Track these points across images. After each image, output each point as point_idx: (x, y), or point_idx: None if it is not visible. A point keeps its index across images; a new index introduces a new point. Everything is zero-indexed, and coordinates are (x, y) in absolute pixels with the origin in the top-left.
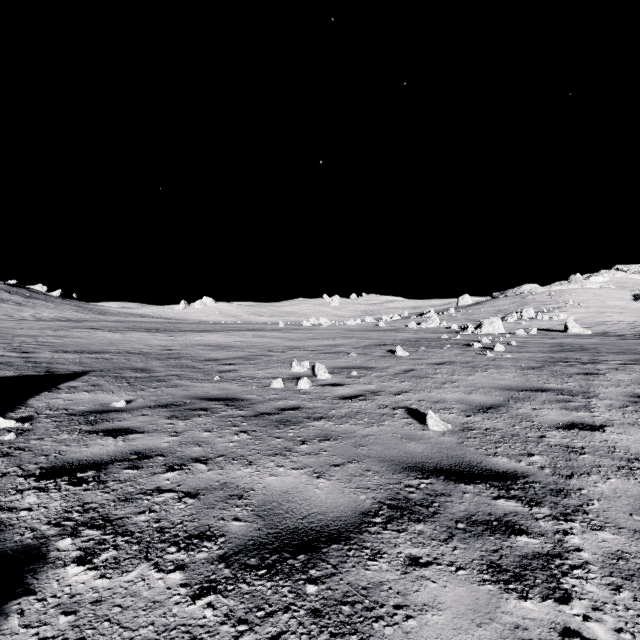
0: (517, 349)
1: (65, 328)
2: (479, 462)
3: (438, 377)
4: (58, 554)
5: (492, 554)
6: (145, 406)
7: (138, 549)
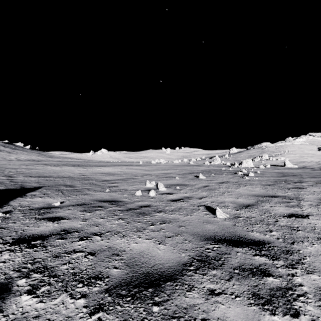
0: (260, 175)
1: (32, 164)
2: (244, 235)
3: (221, 189)
4: (17, 288)
5: (254, 288)
6: (70, 205)
7: (61, 285)
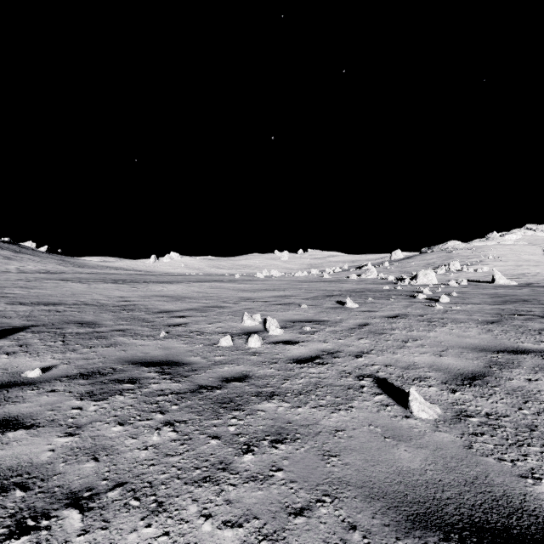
0: (461, 300)
1: (39, 279)
2: (522, 498)
3: (397, 333)
4: None
5: None
6: (63, 375)
7: None
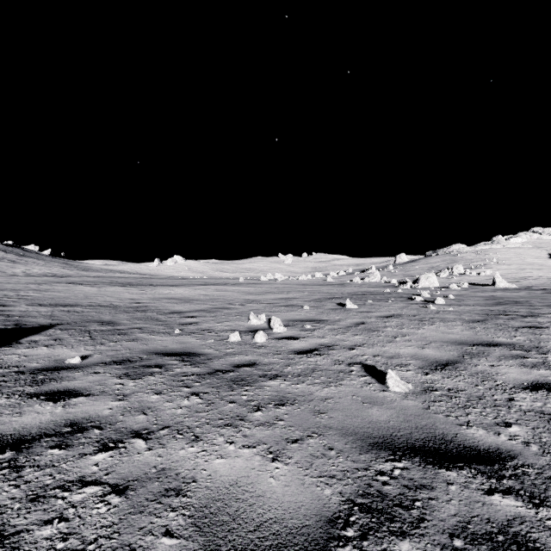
0: (456, 302)
1: (48, 283)
2: (454, 435)
3: (388, 330)
4: None
5: None
6: (100, 362)
7: None
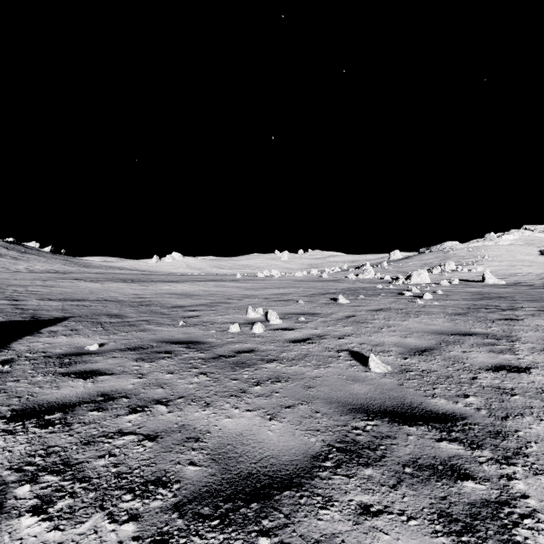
0: (443, 297)
1: (53, 279)
2: (419, 403)
3: (376, 322)
4: (15, 503)
5: (441, 501)
6: (116, 349)
7: (94, 497)
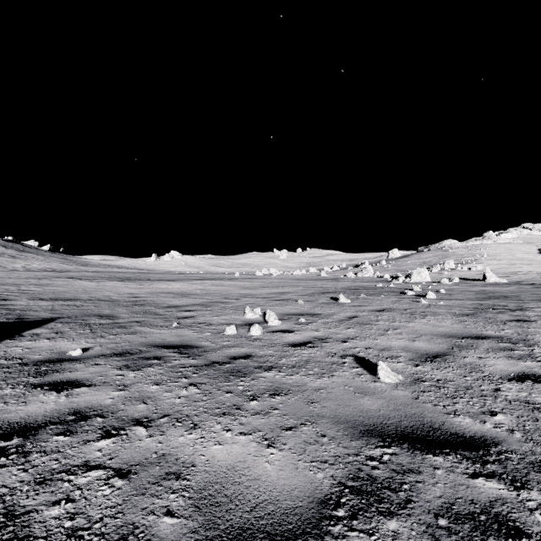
0: (447, 296)
1: (48, 277)
2: (441, 423)
3: (380, 324)
4: None
5: None
6: (100, 354)
7: None
